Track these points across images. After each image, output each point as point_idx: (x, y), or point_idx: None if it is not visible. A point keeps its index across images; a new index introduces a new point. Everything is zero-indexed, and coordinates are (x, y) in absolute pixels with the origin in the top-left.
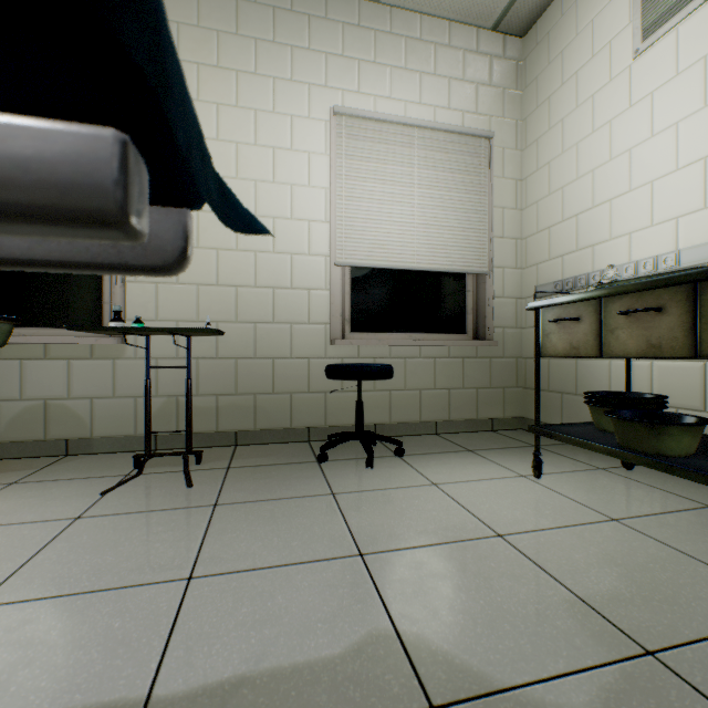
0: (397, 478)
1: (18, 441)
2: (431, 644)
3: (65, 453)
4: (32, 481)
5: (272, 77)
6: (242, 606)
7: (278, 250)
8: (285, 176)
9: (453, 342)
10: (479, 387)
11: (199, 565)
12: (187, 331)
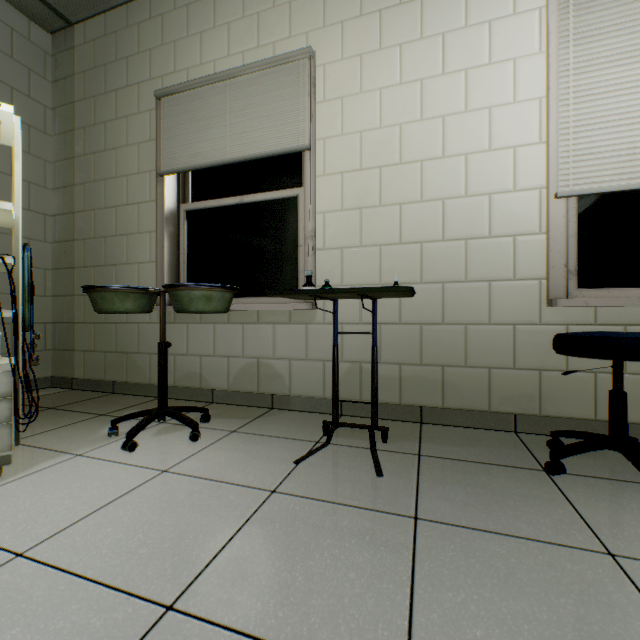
0: None
1: (240, 391)
2: None
3: (271, 406)
4: (245, 432)
5: None
6: None
7: (471, 193)
8: (481, 99)
9: None
10: None
11: None
12: (377, 291)
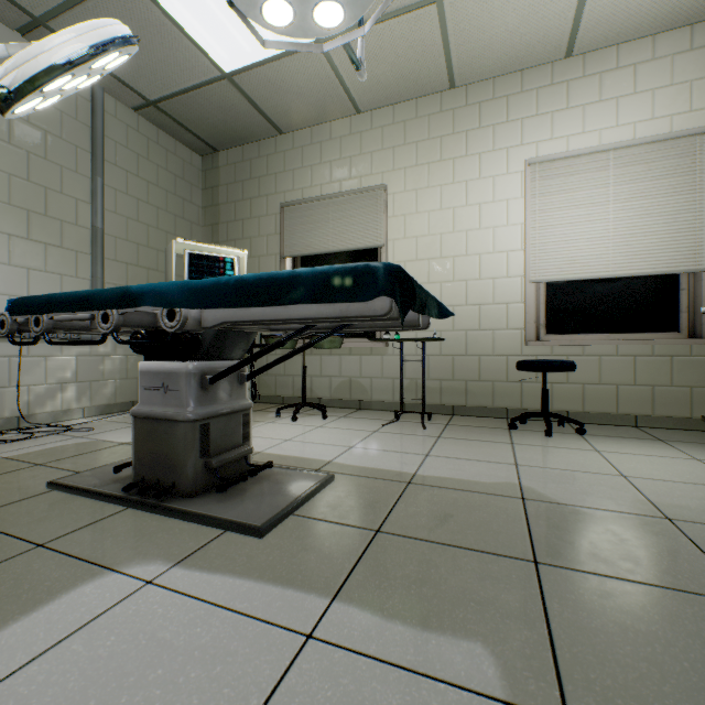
0: (567, 444)
1: (338, 399)
2: (535, 490)
3: (359, 407)
4: (350, 417)
5: (478, 154)
6: (449, 465)
7: (482, 277)
8: (488, 222)
9: (653, 341)
10: (694, 386)
11: (431, 453)
12: (423, 339)
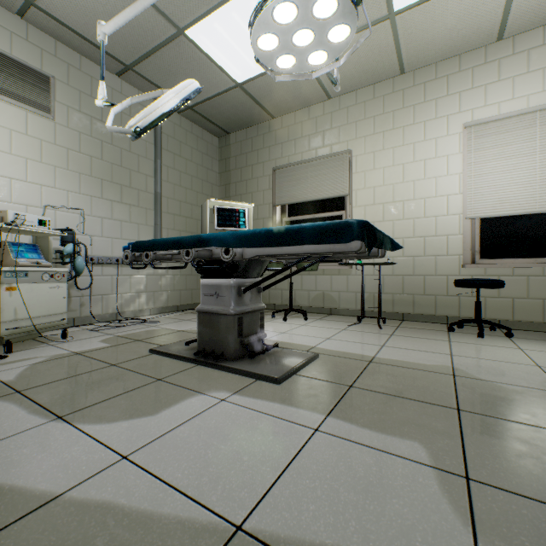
0: (495, 343)
1: (314, 307)
2: (464, 370)
3: (330, 313)
4: (324, 319)
5: (423, 122)
6: (399, 353)
7: (426, 216)
8: (431, 173)
9: None
10: None
11: (385, 344)
12: (379, 264)
